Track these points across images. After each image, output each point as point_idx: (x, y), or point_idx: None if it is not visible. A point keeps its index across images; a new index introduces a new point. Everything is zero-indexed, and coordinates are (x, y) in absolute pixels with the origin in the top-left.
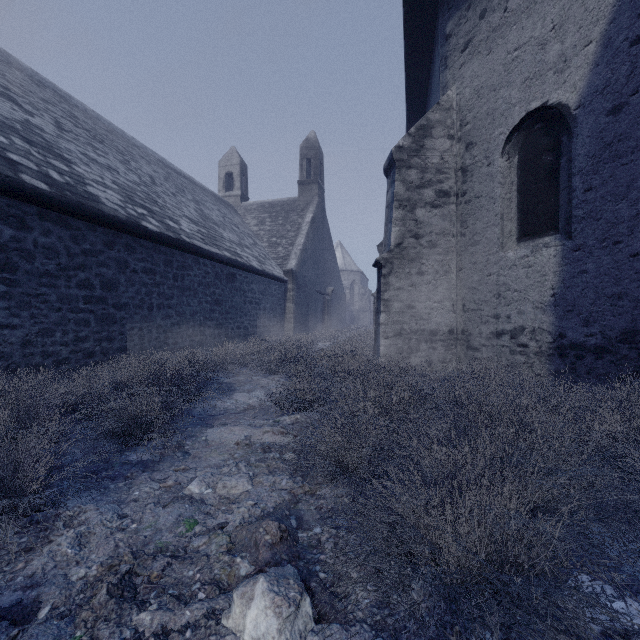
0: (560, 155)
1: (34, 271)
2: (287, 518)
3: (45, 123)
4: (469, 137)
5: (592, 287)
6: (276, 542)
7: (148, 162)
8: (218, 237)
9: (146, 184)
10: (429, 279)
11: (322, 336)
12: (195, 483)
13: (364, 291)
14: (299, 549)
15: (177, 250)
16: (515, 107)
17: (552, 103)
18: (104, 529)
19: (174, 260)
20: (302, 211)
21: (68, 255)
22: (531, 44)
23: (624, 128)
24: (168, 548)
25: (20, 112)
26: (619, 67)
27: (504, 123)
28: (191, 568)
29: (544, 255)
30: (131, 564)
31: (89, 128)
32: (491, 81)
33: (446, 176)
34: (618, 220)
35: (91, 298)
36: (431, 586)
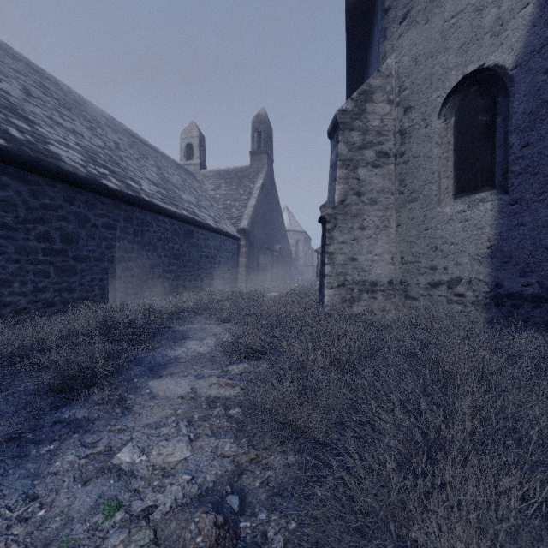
0: (496, 115)
1: None
2: (228, 498)
3: (12, 88)
4: (407, 102)
5: (529, 239)
6: (210, 545)
7: (114, 131)
8: (177, 198)
9: (110, 148)
10: (370, 233)
11: (271, 287)
12: (126, 450)
13: (307, 249)
14: None
15: (137, 208)
16: (452, 71)
17: (489, 65)
18: None
19: (134, 217)
20: (253, 177)
21: (27, 209)
22: (468, 11)
23: None
24: None
25: None
26: None
27: (441, 87)
28: None
29: (481, 209)
30: None
31: (59, 98)
32: (428, 48)
33: (386, 138)
34: None
35: (51, 250)
36: None
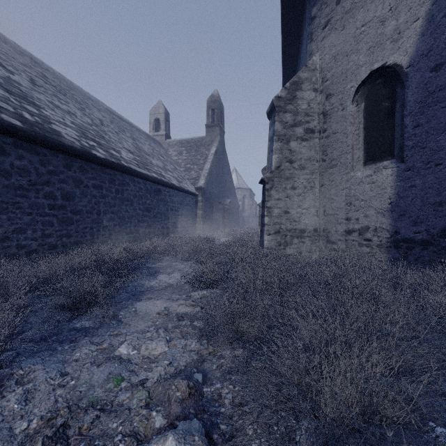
0: (395, 102)
1: (11, 185)
2: (195, 375)
3: (22, 79)
4: (328, 90)
5: (419, 197)
6: (185, 398)
7: (99, 110)
8: (148, 163)
9: (96, 125)
10: (299, 192)
11: (222, 234)
12: (124, 346)
13: (252, 202)
14: (204, 403)
15: (118, 172)
16: (362, 67)
17: (389, 64)
18: (48, 386)
19: (116, 179)
20: (208, 146)
21: (37, 174)
22: (374, 21)
23: (443, 81)
24: (98, 402)
25: (3, 71)
26: (439, 36)
27: (354, 79)
28: (115, 420)
29: (383, 174)
30: (66, 417)
31: (56, 85)
32: (344, 49)
33: (312, 118)
34: (439, 148)
35: (54, 206)
36: (314, 439)
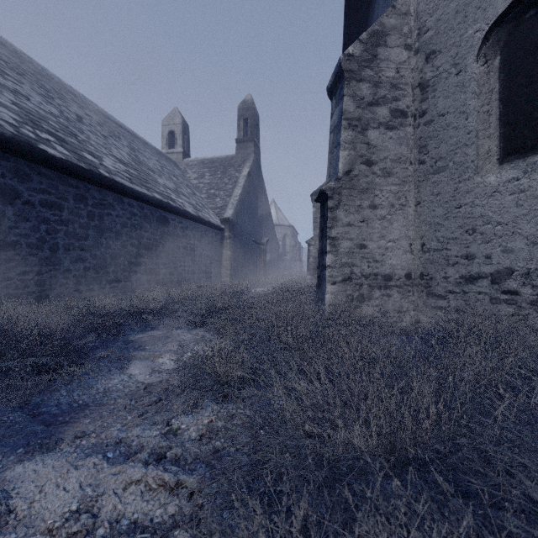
0: None
1: None
2: None
3: None
4: (430, 45)
5: None
6: None
7: (82, 107)
8: (150, 180)
9: (68, 119)
10: (383, 214)
11: (258, 282)
12: None
13: (295, 243)
14: None
15: (93, 185)
16: None
17: None
18: None
19: (89, 196)
20: (239, 166)
21: None
22: None
23: None
24: None
25: None
26: None
27: (481, 17)
28: None
29: None
30: None
31: (9, 61)
32: None
33: (402, 93)
34: None
35: None
36: None
